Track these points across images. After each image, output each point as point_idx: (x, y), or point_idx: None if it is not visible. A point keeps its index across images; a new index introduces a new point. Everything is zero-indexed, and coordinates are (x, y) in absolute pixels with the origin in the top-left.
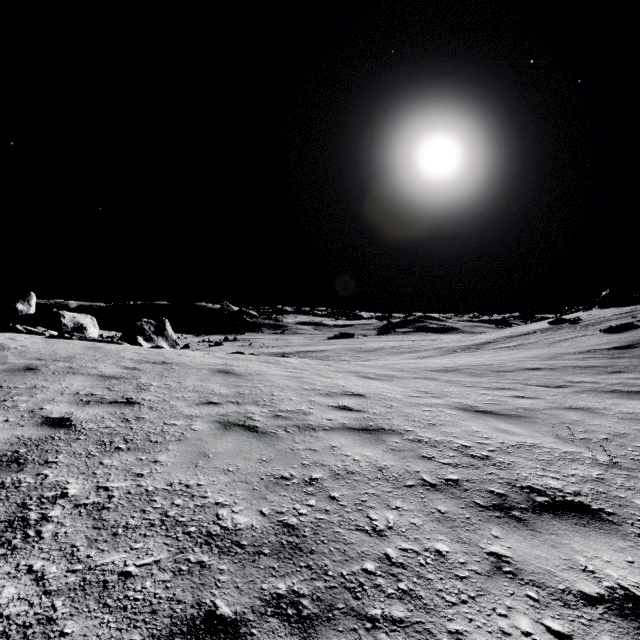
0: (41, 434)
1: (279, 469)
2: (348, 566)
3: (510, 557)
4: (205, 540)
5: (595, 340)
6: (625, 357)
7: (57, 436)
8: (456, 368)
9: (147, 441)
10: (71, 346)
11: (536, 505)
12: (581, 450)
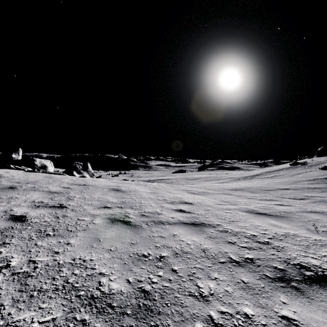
0: (6, 225)
1: (141, 249)
2: (184, 326)
3: (297, 320)
4: (89, 302)
5: (317, 173)
6: None
7: (15, 226)
8: (241, 188)
9: (66, 230)
10: (37, 176)
11: (306, 278)
12: (325, 238)
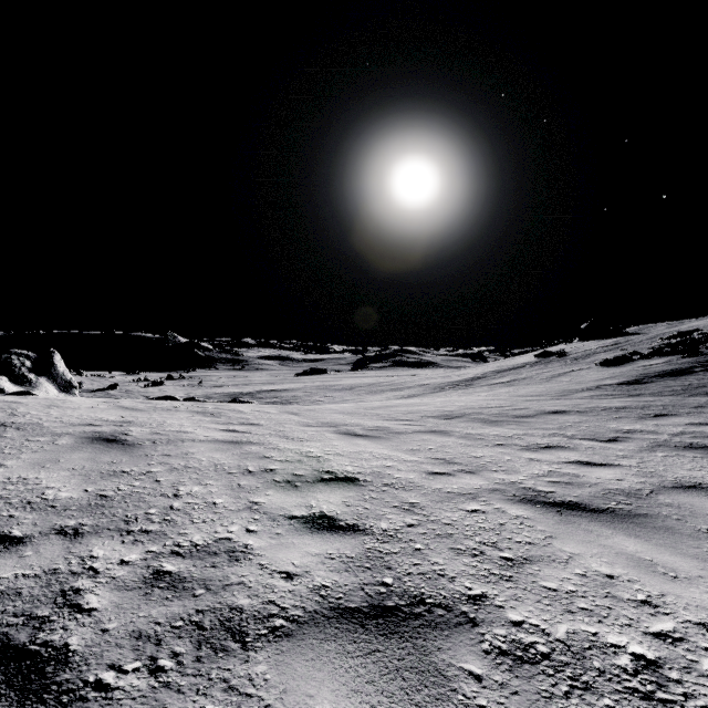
0: None
1: None
2: None
3: None
4: None
5: (596, 374)
6: (645, 394)
7: None
8: (461, 412)
9: None
10: None
11: None
12: None
